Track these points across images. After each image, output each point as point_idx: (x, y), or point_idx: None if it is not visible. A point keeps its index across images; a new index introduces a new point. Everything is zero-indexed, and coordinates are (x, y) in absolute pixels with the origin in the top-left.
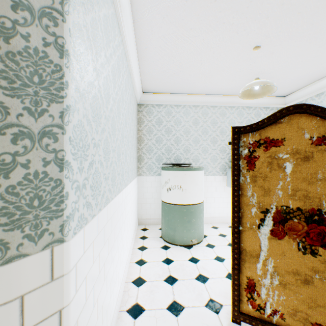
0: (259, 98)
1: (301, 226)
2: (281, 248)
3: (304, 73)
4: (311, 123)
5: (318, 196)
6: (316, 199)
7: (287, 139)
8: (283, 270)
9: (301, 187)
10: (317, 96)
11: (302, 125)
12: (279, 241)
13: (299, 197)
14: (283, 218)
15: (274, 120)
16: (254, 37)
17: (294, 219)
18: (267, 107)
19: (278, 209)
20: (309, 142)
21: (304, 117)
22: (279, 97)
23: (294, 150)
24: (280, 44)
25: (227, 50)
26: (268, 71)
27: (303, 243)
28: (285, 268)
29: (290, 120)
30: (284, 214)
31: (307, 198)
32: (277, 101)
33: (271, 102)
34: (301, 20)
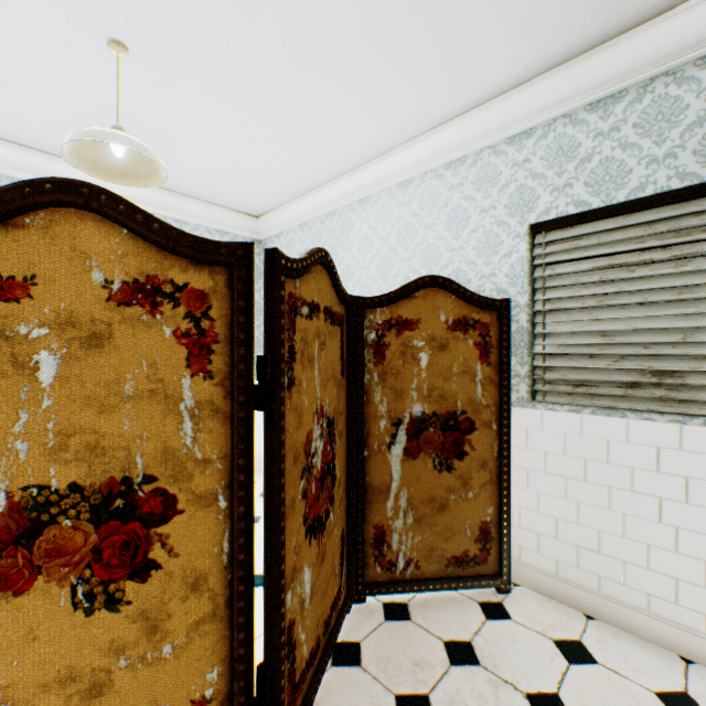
0: (141, 186)
1: (84, 537)
2: (28, 620)
3: (269, 171)
4: (110, 242)
5: (127, 443)
6: (121, 453)
7: (45, 281)
8: (34, 685)
9: (85, 423)
10: (301, 228)
11: (87, 243)
12: (22, 599)
13: (80, 454)
14: (33, 524)
15: (1, 216)
16: (90, 3)
17: (64, 521)
18: (226, 231)
19: (17, 500)
20: (105, 296)
21: (92, 223)
22: (249, 216)
23: (64, 315)
24: (180, 66)
25: (16, 4)
26: (192, 138)
27: (91, 582)
28: (39, 676)
29: (54, 225)
30: (38, 510)
31: (101, 453)
32: (245, 222)
33: (234, 222)
34: (196, 16)
